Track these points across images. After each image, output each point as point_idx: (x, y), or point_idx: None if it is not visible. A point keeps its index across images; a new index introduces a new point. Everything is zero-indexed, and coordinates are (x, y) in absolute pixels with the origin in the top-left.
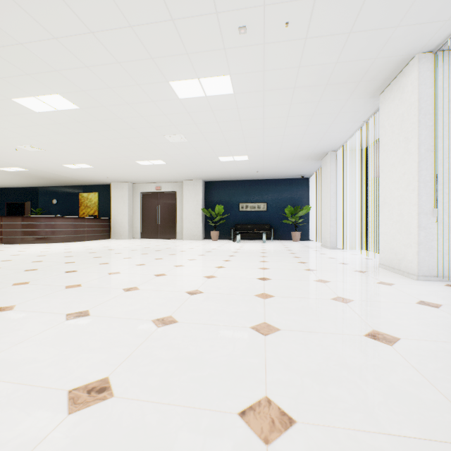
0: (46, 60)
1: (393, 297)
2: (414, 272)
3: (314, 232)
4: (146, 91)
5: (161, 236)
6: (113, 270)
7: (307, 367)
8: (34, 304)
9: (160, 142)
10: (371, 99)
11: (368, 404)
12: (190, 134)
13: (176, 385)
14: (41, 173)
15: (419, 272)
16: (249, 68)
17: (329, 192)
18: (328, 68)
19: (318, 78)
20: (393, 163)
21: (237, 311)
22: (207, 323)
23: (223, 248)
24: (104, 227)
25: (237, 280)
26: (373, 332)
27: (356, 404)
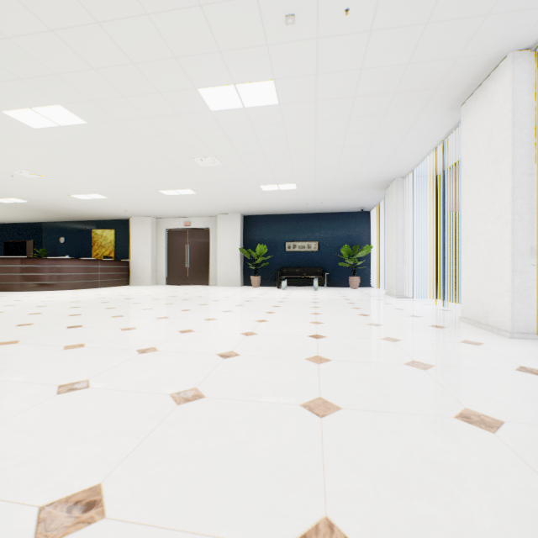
0: (41, 61)
1: (484, 361)
2: (507, 328)
3: (376, 277)
4: (169, 101)
5: (190, 282)
6: (128, 325)
7: (382, 467)
8: (20, 371)
9: (188, 167)
10: (449, 112)
11: (477, 532)
12: (225, 157)
13: (196, 497)
14: (44, 205)
15: (513, 328)
16: (298, 71)
17: (395, 228)
18: (398, 70)
19: (384, 84)
20: (479, 190)
21: (284, 381)
22: (243, 399)
23: (266, 296)
24: (122, 271)
25: (283, 338)
26: (467, 413)
27: (458, 530)
